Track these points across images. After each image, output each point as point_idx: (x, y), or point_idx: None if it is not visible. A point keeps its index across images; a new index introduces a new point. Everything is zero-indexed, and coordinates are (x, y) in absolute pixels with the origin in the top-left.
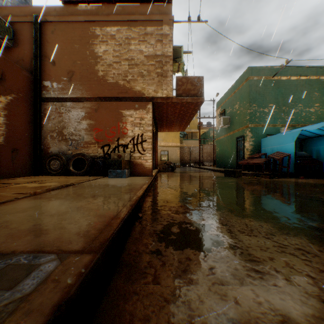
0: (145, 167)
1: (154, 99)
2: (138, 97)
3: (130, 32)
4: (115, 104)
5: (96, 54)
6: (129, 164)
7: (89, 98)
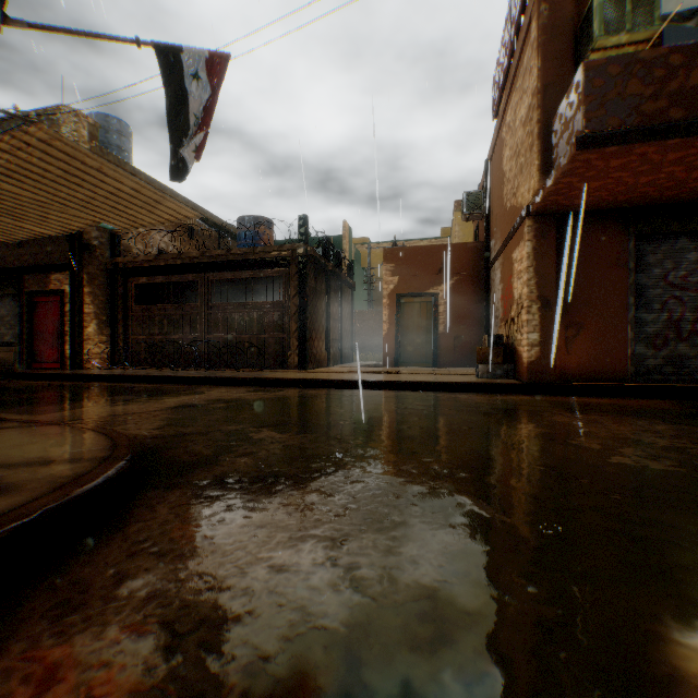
0: (522, 362)
1: (531, 210)
2: (518, 218)
3: (516, 95)
4: (510, 246)
5: (503, 173)
6: (515, 355)
7: (500, 248)
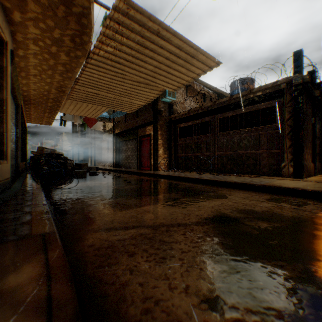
0: None
1: None
2: None
3: None
4: None
5: None
6: None
7: None
